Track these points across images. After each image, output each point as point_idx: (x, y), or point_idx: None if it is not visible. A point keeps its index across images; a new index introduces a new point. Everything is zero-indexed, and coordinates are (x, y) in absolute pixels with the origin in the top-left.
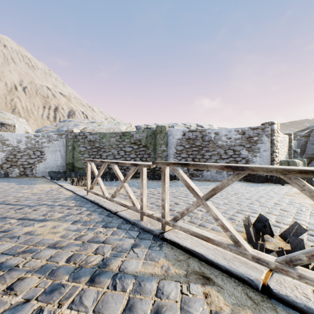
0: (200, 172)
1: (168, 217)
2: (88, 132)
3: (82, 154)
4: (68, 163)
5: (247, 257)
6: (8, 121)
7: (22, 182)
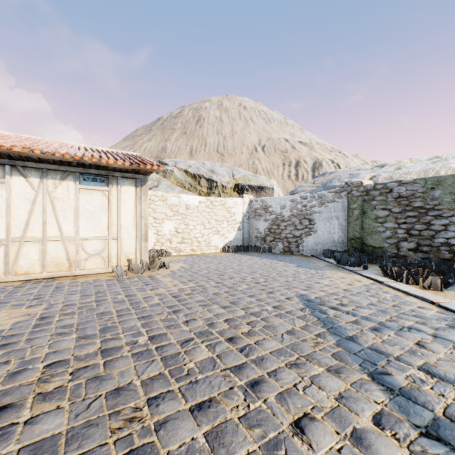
0: None
1: None
2: (394, 182)
3: (381, 223)
4: (352, 237)
5: None
6: (266, 184)
7: (297, 263)
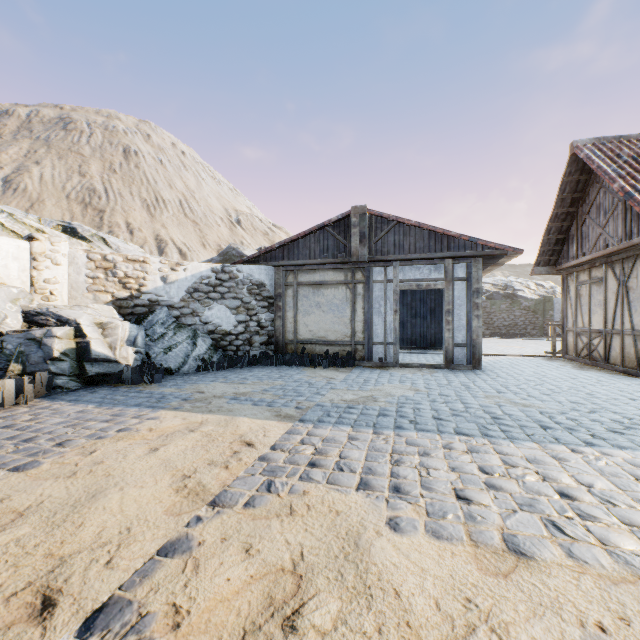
0: None
1: None
2: None
3: None
4: None
5: None
6: None
7: None
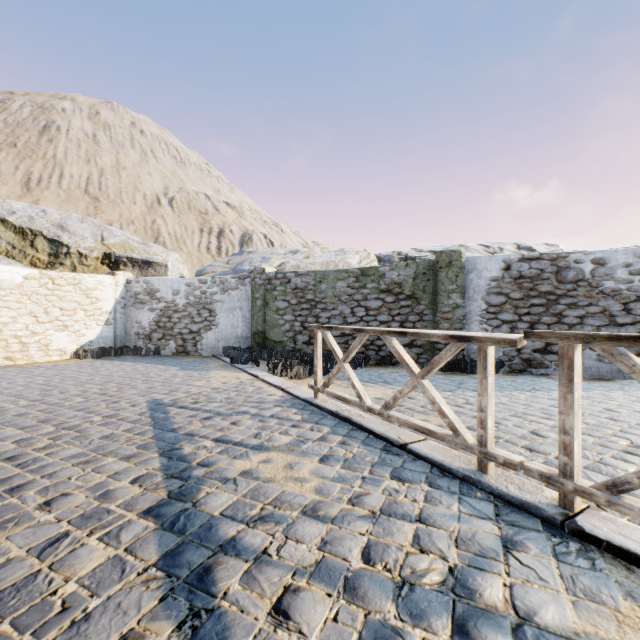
0: (552, 358)
1: (578, 477)
2: (292, 272)
3: (281, 315)
4: (255, 331)
5: None
6: (157, 258)
7: (185, 365)
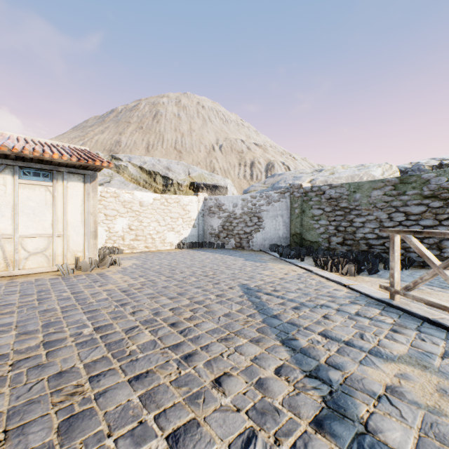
0: None
1: None
2: (326, 185)
3: (316, 221)
4: (294, 233)
5: None
6: (220, 183)
7: (246, 257)
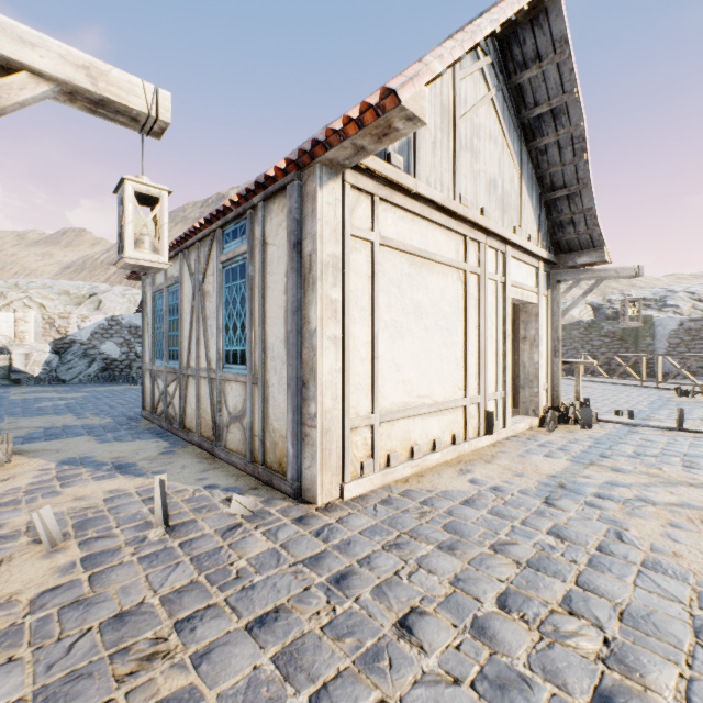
0: None
1: (660, 380)
2: None
3: None
4: None
5: (697, 386)
6: None
7: None
